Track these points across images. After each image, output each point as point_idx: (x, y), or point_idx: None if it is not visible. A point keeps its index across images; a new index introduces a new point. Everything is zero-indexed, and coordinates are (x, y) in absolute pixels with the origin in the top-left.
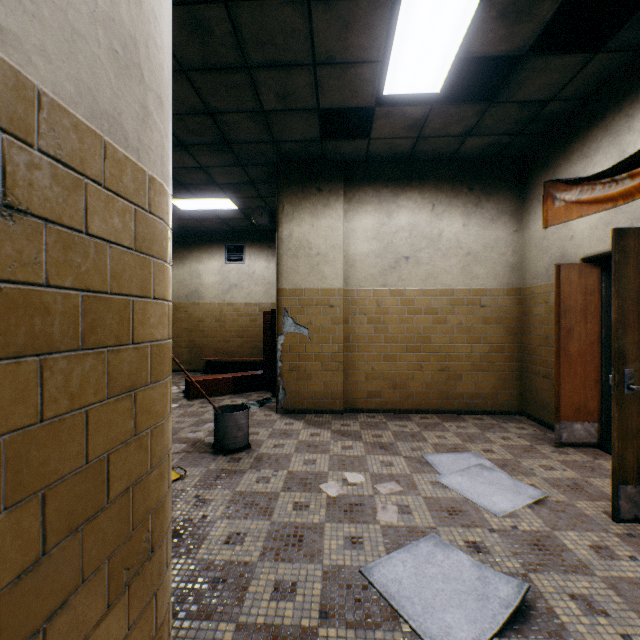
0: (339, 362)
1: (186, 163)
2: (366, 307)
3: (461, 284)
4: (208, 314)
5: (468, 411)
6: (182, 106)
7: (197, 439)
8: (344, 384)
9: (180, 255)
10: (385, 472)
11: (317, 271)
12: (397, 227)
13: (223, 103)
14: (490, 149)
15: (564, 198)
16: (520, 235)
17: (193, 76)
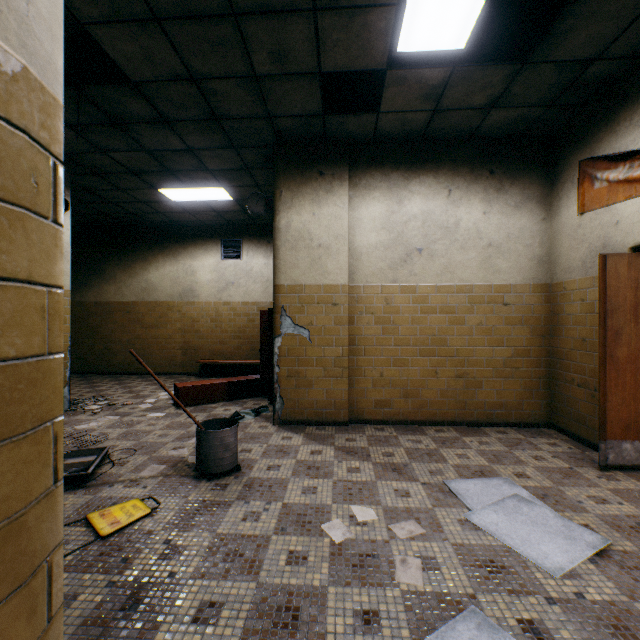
0: (343, 367)
1: (172, 144)
2: (374, 305)
3: (481, 279)
4: (203, 314)
5: (489, 423)
6: (160, 70)
7: (179, 458)
8: (349, 392)
9: (173, 251)
10: (401, 505)
11: (319, 265)
12: (409, 215)
13: (208, 65)
14: (516, 125)
15: (608, 177)
16: (548, 224)
17: (169, 27)
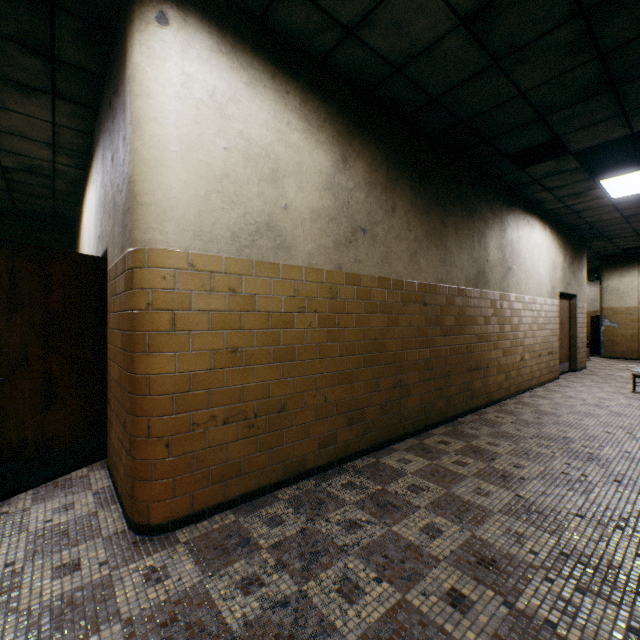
0: (634, 338)
1: None
2: None
3: None
4: None
5: None
6: None
7: None
8: (637, 348)
9: None
10: None
11: (621, 300)
12: None
13: None
14: None
15: None
16: None
17: None
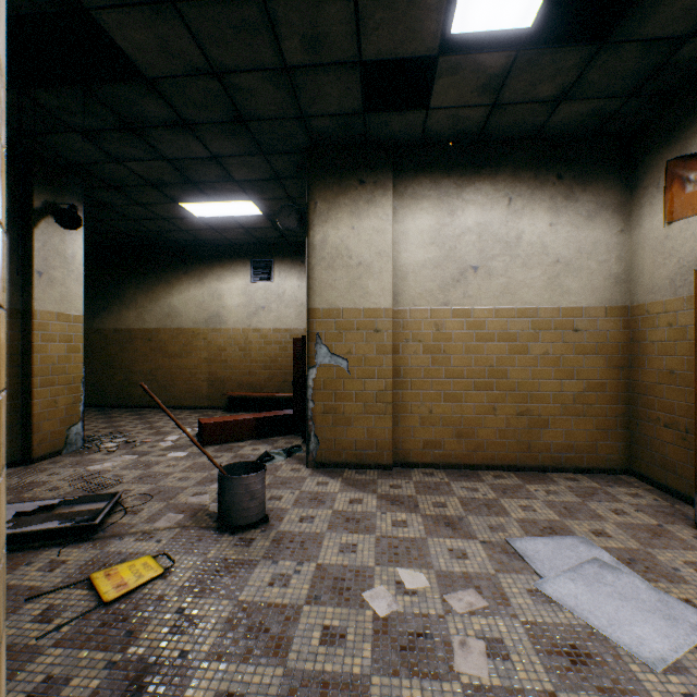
0: (387, 403)
1: (194, 152)
2: (422, 332)
3: (547, 302)
4: (231, 342)
5: (556, 468)
6: (178, 63)
7: (200, 506)
8: (393, 431)
9: (199, 273)
10: (457, 570)
11: (358, 286)
12: (462, 228)
13: (231, 56)
14: (589, 121)
15: None
16: (627, 236)
17: (186, 10)
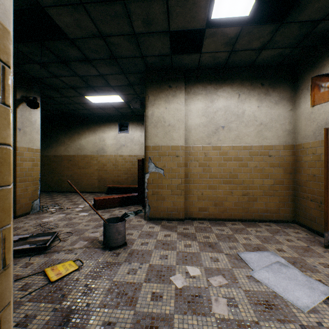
0: (182, 190)
1: (92, 72)
2: (198, 157)
3: (256, 142)
4: (109, 161)
5: (261, 220)
6: (84, 31)
7: (95, 238)
8: (185, 203)
9: (93, 129)
10: (214, 267)
11: (168, 135)
12: (217, 108)
13: (109, 28)
14: (276, 59)
15: (328, 85)
16: (293, 112)
17: (89, 8)
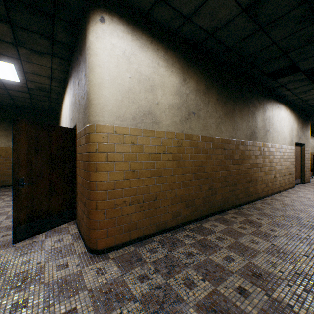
0: None
1: None
2: None
3: None
4: None
5: None
6: None
7: None
8: None
9: None
10: None
11: None
12: None
13: None
14: None
15: None
16: None
17: None
